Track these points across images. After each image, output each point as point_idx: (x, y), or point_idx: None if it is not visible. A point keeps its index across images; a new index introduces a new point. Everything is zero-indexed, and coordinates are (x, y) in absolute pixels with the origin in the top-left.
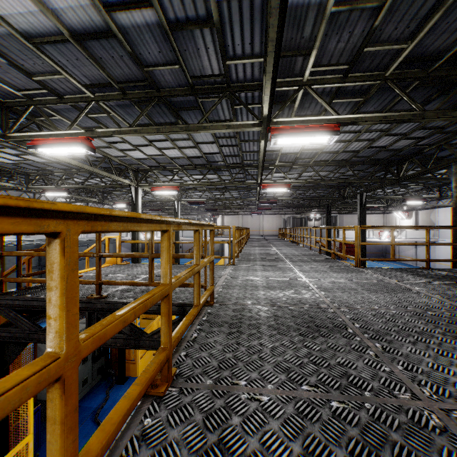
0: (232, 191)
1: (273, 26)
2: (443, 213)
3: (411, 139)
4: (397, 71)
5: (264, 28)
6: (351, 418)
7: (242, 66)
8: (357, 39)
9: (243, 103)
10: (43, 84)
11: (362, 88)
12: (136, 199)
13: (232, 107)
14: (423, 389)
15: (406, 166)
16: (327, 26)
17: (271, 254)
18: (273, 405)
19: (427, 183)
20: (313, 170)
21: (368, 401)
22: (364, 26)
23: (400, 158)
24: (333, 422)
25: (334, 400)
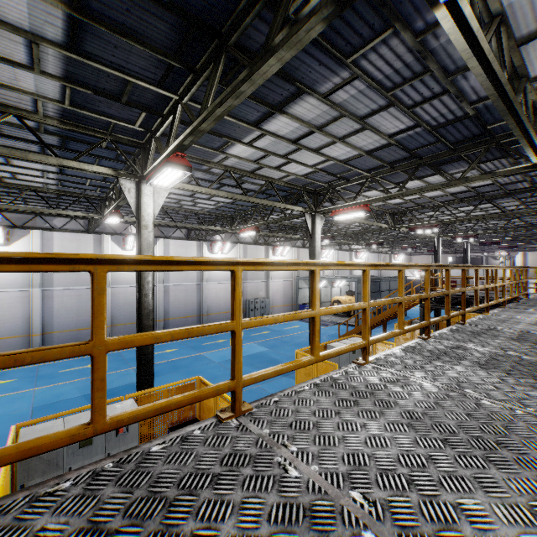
0: None
1: None
2: None
3: None
4: None
5: None
6: None
7: None
8: None
9: None
10: (420, 205)
11: None
12: (438, 247)
13: None
14: None
15: None
16: None
17: None
18: None
19: None
20: None
21: None
22: None
23: None
24: None
25: None
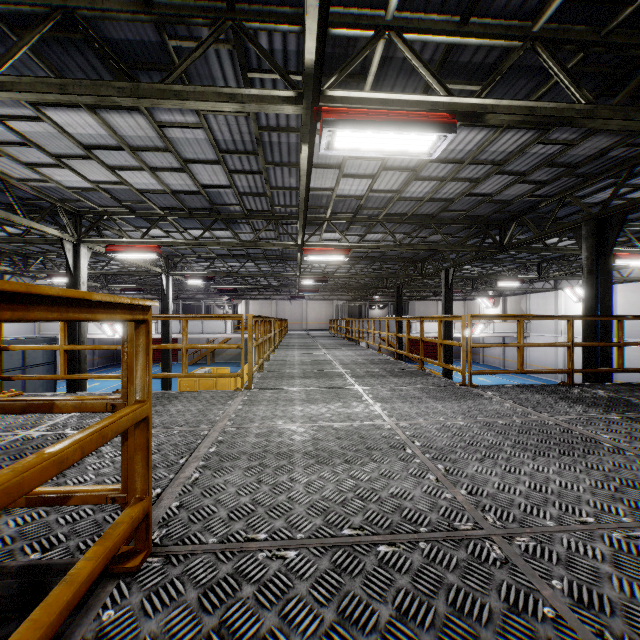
0: (259, 261)
1: None
2: (537, 300)
3: (530, 184)
4: (552, 25)
5: None
6: None
7: None
8: None
9: (262, 52)
10: None
11: (485, 61)
12: (76, 266)
13: (244, 74)
14: None
15: (513, 228)
16: None
17: (320, 363)
18: None
19: (525, 258)
20: (382, 230)
21: None
22: None
23: (505, 216)
24: None
25: None
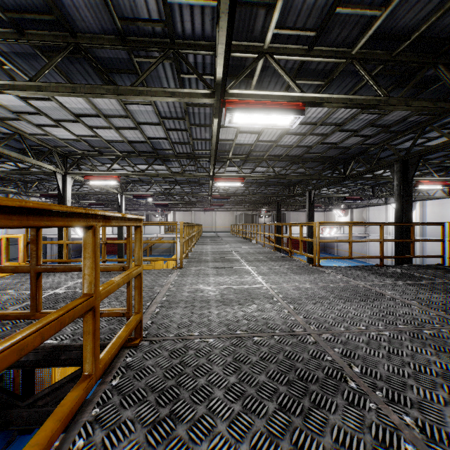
0: (183, 185)
1: None
2: (373, 211)
3: (360, 137)
4: (363, 50)
5: None
6: None
7: (189, 12)
8: None
9: (191, 67)
10: None
11: (325, 68)
12: (64, 189)
13: (178, 75)
14: None
15: (352, 164)
16: None
17: (225, 253)
18: None
19: (364, 183)
20: (266, 165)
21: None
22: None
23: (347, 157)
24: None
25: None
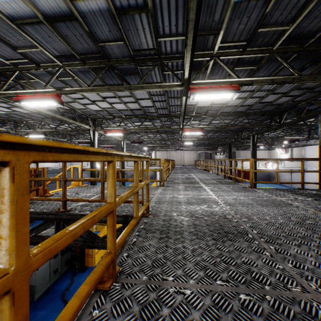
0: (162, 133)
1: (192, 9)
2: (310, 149)
3: (289, 97)
4: (281, 46)
5: (185, 13)
6: (256, 309)
7: (169, 42)
8: (253, 22)
9: (170, 70)
10: (25, 55)
11: (255, 59)
12: (94, 139)
13: (162, 73)
14: (310, 283)
15: (285, 116)
16: (231, 12)
17: (190, 178)
18: (194, 297)
19: (299, 128)
20: (219, 119)
21: (268, 294)
22: (258, 13)
23: (281, 110)
24: (242, 312)
25: (242, 293)
